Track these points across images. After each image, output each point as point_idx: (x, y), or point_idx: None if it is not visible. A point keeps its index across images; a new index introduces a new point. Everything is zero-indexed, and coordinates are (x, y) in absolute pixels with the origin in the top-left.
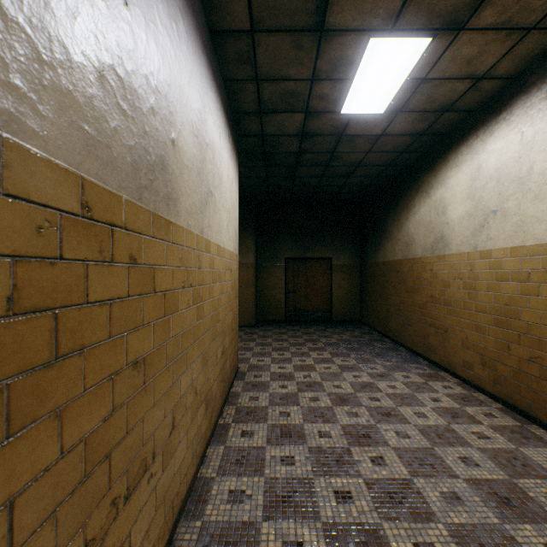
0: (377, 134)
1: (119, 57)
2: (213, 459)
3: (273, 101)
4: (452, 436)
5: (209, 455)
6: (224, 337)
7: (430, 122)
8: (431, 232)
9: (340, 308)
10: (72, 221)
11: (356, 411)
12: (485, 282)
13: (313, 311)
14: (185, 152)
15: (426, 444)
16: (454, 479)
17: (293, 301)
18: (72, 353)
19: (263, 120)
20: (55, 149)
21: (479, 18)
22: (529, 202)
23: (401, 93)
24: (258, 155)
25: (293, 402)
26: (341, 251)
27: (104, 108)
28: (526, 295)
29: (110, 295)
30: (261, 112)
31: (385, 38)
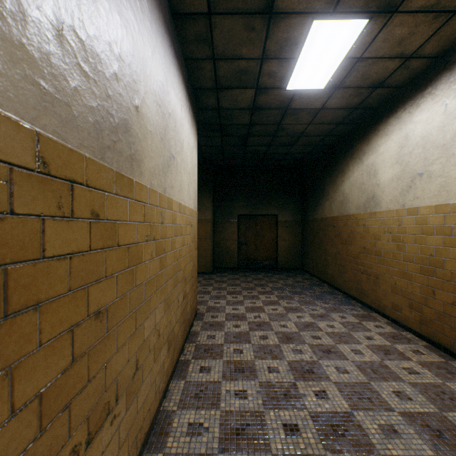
0: (317, 108)
1: (79, 20)
2: (174, 393)
3: (228, 78)
4: (386, 371)
5: (171, 389)
6: (185, 283)
7: (363, 97)
8: (363, 192)
9: (284, 258)
10: (25, 176)
11: (301, 348)
12: (412, 235)
13: (261, 260)
14: (148, 118)
15: (363, 378)
16: (390, 413)
17: (245, 251)
18: (25, 309)
19: (219, 96)
20: (4, 101)
21: (410, 1)
22: (452, 166)
23: (339, 71)
24: (215, 127)
25: (245, 340)
26: (285, 209)
27: (63, 67)
28: (449, 247)
29: (70, 249)
30: (218, 88)
31: (327, 20)
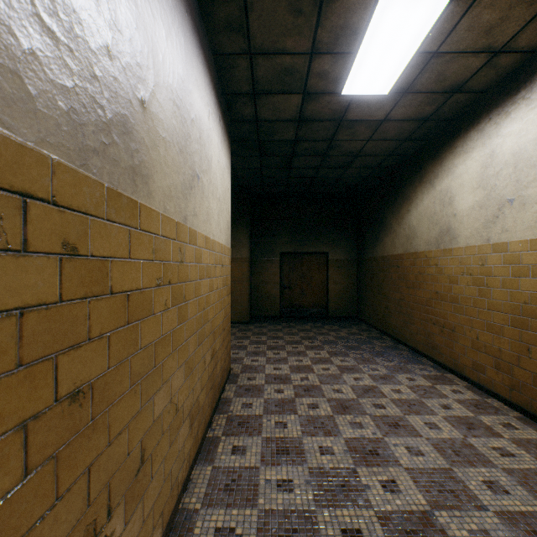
0: (379, 119)
1: None
2: (198, 484)
3: (268, 80)
4: (471, 453)
5: (194, 478)
6: (214, 338)
7: (437, 105)
8: (435, 224)
9: (337, 304)
10: None
11: (360, 421)
12: (499, 278)
13: (309, 307)
14: (160, 120)
15: (443, 463)
16: (482, 512)
17: (288, 296)
18: None
19: (257, 103)
20: None
21: None
22: None
23: (408, 70)
24: (252, 144)
25: (290, 409)
26: (337, 246)
27: (6, 12)
28: None
29: (21, 301)
30: (255, 93)
31: None
